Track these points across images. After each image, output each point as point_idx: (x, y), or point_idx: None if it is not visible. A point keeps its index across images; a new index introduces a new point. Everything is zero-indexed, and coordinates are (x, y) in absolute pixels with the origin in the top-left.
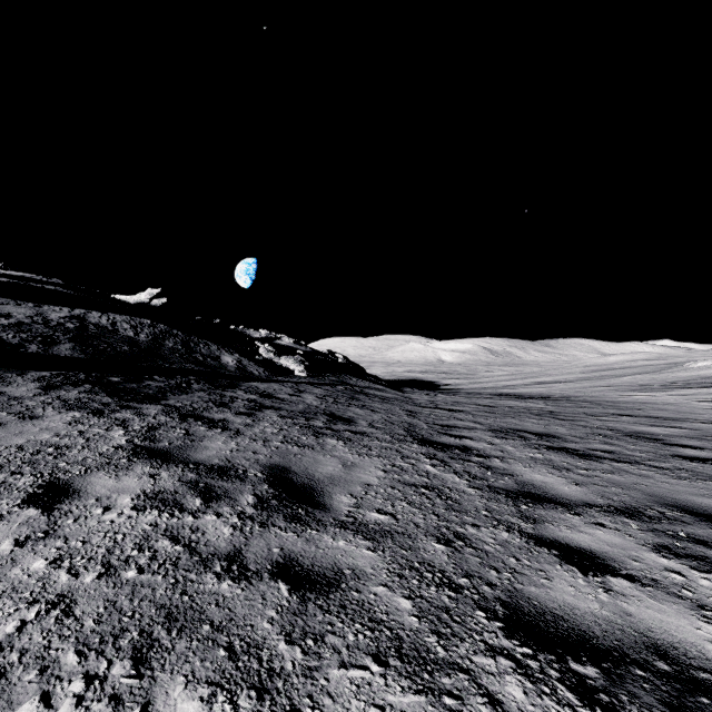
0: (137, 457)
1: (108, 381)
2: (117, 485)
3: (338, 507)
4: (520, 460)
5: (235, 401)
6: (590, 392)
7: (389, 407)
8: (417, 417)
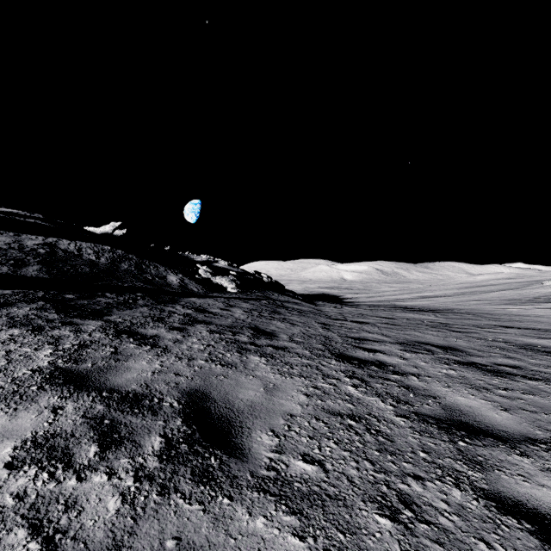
0: (50, 383)
1: (62, 298)
2: (7, 425)
3: (258, 453)
4: (436, 377)
5: (172, 315)
6: (468, 305)
7: (306, 320)
8: (331, 330)
